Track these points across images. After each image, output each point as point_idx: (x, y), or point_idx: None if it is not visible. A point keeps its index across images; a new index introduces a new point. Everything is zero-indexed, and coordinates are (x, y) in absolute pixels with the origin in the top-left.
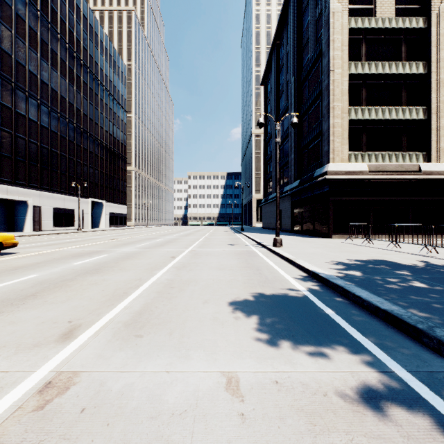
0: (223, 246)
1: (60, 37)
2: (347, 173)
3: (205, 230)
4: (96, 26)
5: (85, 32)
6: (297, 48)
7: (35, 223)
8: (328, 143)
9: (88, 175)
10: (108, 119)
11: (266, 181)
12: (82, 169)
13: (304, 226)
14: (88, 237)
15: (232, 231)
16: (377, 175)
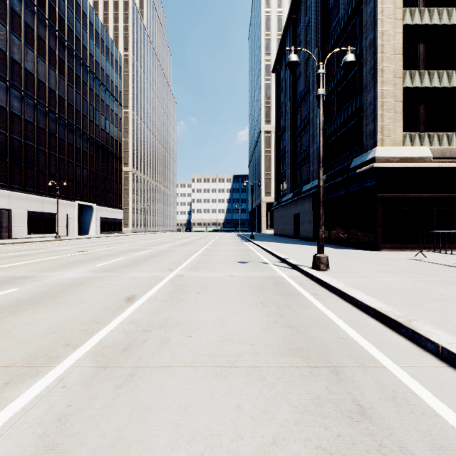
0: (229, 266)
1: (38, 10)
2: (403, 160)
3: (208, 238)
4: (84, 4)
5: (71, 10)
6: (321, 11)
7: (3, 230)
8: (374, 119)
9: (74, 175)
10: (99, 112)
11: (278, 181)
12: (66, 167)
13: (332, 233)
14: (53, 248)
15: (240, 239)
16: (446, 163)
